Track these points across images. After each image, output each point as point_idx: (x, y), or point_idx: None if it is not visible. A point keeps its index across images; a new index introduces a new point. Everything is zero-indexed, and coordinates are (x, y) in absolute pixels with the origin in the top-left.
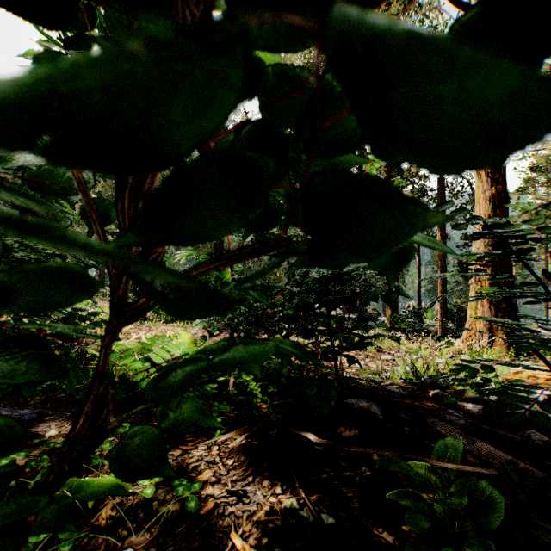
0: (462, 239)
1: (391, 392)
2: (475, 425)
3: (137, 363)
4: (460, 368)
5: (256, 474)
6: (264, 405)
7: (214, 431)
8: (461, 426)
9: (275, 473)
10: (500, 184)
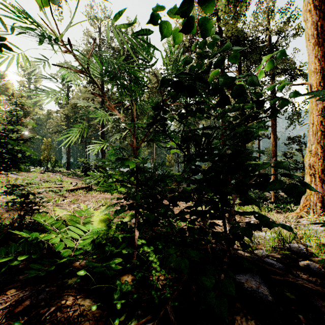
0: (288, 140)
1: (271, 266)
2: None
3: (57, 238)
4: None
5: None
6: (162, 277)
7: (114, 317)
8: None
9: None
10: None
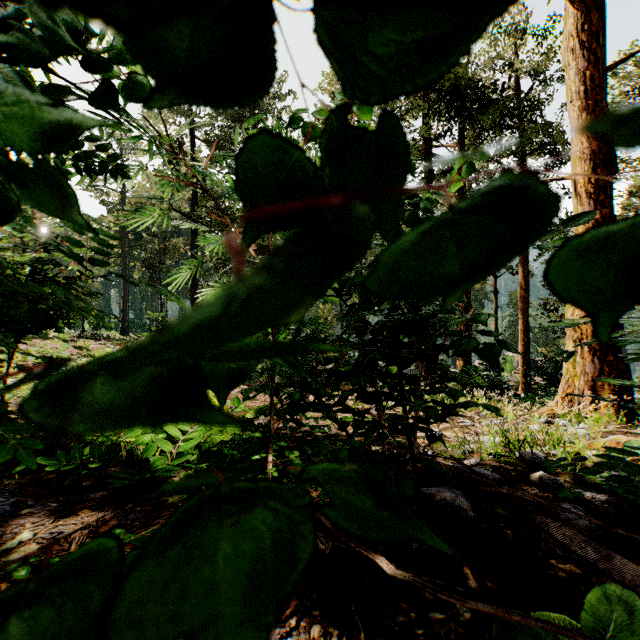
0: None
1: (481, 476)
2: (602, 527)
3: (146, 437)
4: (607, 461)
5: (302, 613)
6: (313, 493)
7: None
8: (583, 529)
9: (328, 612)
10: (606, 207)
